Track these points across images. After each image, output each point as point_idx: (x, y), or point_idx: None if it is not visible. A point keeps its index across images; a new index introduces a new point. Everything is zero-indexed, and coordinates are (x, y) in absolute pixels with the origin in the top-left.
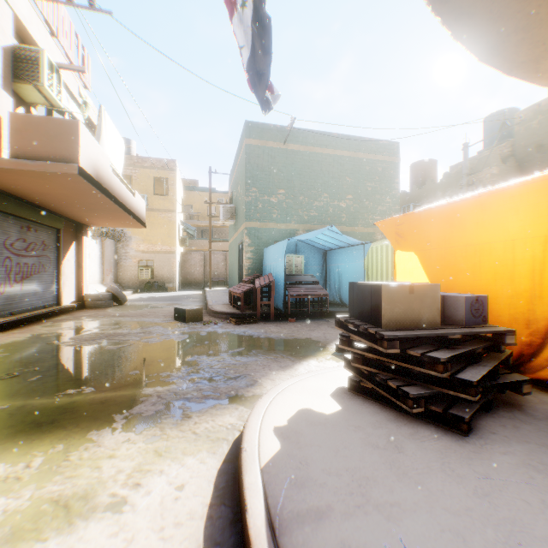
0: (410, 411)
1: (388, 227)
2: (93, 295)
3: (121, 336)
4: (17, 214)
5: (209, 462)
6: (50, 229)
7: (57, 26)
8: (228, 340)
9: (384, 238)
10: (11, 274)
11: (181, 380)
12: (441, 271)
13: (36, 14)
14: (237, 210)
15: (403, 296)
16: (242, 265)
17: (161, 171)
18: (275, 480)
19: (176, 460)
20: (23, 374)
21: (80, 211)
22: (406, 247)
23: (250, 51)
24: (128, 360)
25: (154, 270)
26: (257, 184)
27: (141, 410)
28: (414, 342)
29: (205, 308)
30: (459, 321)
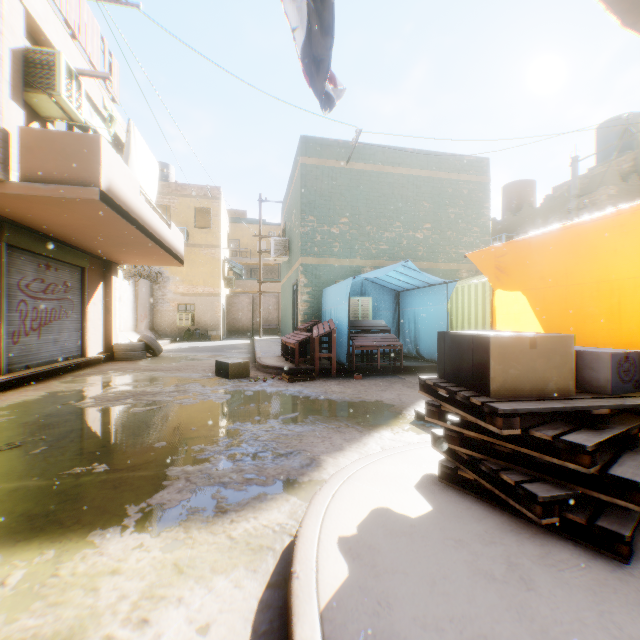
0: (538, 521)
1: (484, 259)
2: (123, 345)
3: (150, 396)
4: (33, 250)
5: (247, 586)
6: (72, 267)
7: (79, 27)
8: (279, 402)
9: (470, 276)
10: (26, 320)
11: (217, 456)
12: (560, 317)
13: (53, 11)
14: (291, 243)
15: (521, 352)
16: (297, 309)
17: (203, 200)
18: (341, 636)
19: (202, 580)
20: (26, 444)
21: (106, 247)
22: (509, 286)
23: (306, 33)
24: (155, 428)
25: (195, 315)
26: (315, 212)
27: (163, 499)
28: (536, 417)
29: (253, 361)
30: (600, 387)
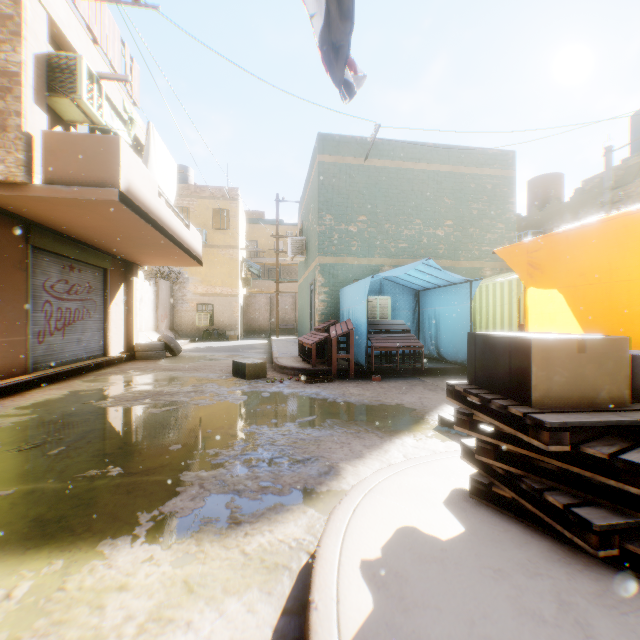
0: (593, 553)
1: (514, 255)
2: (144, 345)
3: (167, 396)
4: (57, 252)
5: (260, 612)
6: (95, 268)
7: (100, 32)
8: (295, 404)
9: (494, 274)
10: (51, 320)
11: (232, 461)
12: (603, 317)
13: (75, 17)
14: (308, 243)
15: (567, 357)
16: (314, 309)
17: (221, 201)
18: None
19: (213, 602)
20: (45, 444)
21: (127, 248)
22: (543, 283)
23: (324, 19)
24: (171, 429)
25: (214, 315)
26: (332, 210)
27: (175, 507)
28: (585, 431)
29: (270, 361)
30: None
